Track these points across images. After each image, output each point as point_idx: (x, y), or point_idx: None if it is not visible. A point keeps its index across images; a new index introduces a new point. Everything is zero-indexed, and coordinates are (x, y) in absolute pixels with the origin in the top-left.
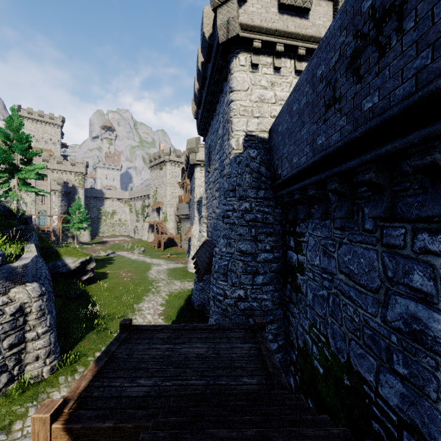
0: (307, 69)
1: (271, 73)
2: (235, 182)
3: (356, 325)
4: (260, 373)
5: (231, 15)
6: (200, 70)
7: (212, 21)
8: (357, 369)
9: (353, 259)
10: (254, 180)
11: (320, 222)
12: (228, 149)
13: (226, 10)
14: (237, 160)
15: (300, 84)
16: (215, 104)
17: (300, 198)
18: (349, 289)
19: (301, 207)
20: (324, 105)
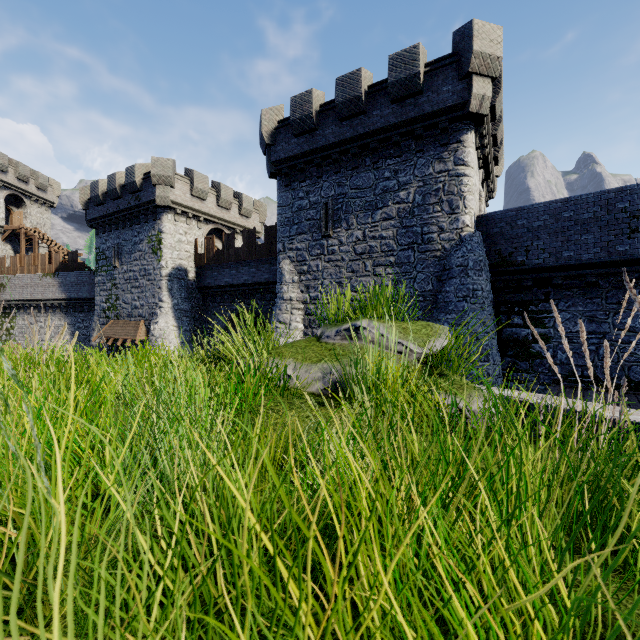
0: (597, 196)
1: (476, 161)
2: (482, 262)
3: (638, 356)
4: (633, 395)
5: (488, 94)
6: (364, 100)
7: (423, 65)
8: (639, 380)
9: (633, 320)
10: (488, 262)
11: (584, 301)
12: (452, 223)
13: (482, 84)
14: (474, 239)
15: (579, 201)
16: (379, 154)
17: (562, 283)
18: (629, 338)
19: (542, 290)
20: (629, 228)
